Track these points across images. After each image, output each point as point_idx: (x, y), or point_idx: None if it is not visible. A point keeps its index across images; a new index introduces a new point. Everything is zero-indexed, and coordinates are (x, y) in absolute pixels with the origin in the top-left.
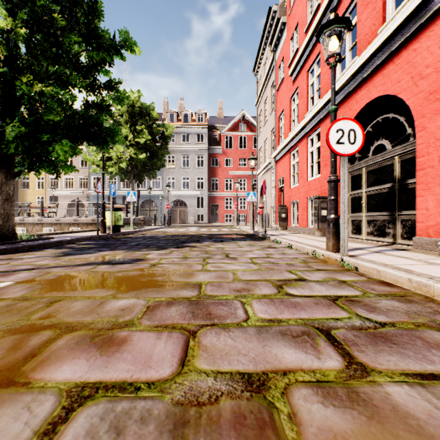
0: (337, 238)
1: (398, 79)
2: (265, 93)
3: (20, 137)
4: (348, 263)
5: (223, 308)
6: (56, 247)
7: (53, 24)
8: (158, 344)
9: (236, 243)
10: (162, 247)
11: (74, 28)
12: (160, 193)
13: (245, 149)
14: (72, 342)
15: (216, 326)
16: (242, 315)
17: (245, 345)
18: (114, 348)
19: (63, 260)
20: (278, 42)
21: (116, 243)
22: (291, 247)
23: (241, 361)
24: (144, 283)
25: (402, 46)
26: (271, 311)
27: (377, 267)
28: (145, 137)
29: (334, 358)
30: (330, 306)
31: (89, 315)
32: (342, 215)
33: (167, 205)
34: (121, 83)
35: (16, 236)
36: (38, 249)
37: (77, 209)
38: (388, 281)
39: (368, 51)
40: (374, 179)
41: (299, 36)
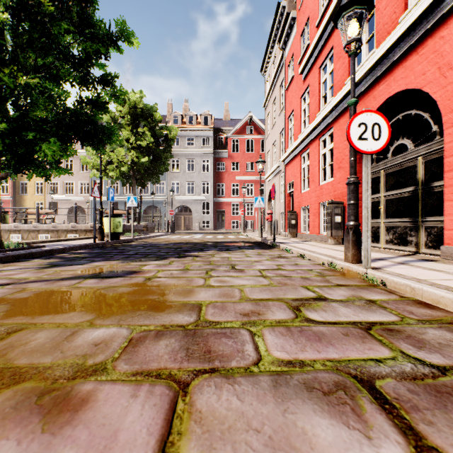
0: (358, 248)
1: (422, 71)
2: (274, 94)
3: (1, 134)
4: (374, 278)
5: (227, 342)
6: (46, 256)
7: (40, 10)
8: (132, 407)
9: (243, 252)
10: (162, 256)
11: (66, 17)
12: (164, 199)
13: (252, 153)
14: (9, 404)
15: (217, 373)
16: (251, 354)
17: (257, 410)
18: (66, 416)
19: (47, 273)
20: (288, 38)
21: (113, 251)
22: (303, 257)
23: (252, 446)
24: (133, 304)
25: (427, 34)
26: (290, 347)
27: (410, 284)
28: (147, 140)
29: (392, 438)
30: (364, 338)
31: (50, 354)
32: (365, 222)
33: (171, 211)
34: (117, 78)
35: (2, 244)
36: (25, 259)
37: (75, 215)
38: (425, 301)
39: (388, 41)
40: (394, 182)
41: (310, 30)
